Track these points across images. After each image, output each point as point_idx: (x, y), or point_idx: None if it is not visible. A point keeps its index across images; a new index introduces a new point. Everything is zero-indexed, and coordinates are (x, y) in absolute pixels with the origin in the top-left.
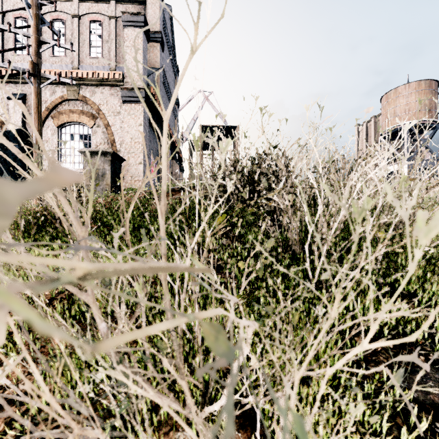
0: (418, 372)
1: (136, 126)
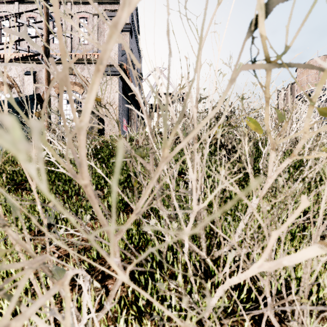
0: None
1: (113, 93)
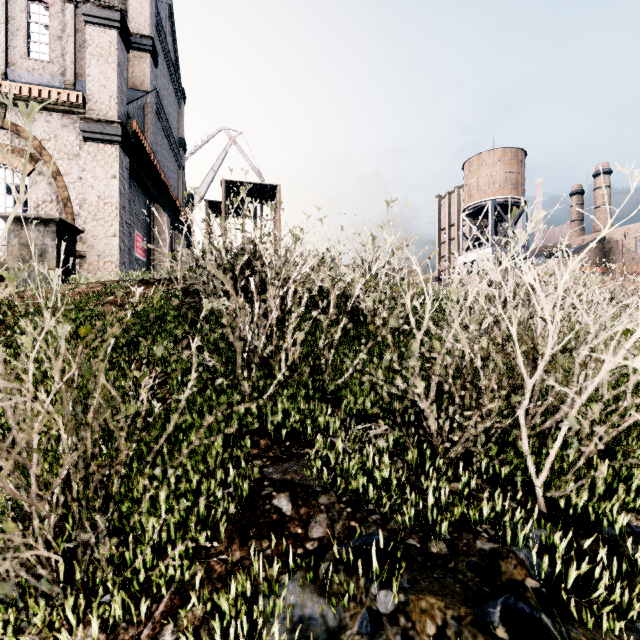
0: (292, 461)
1: (106, 179)
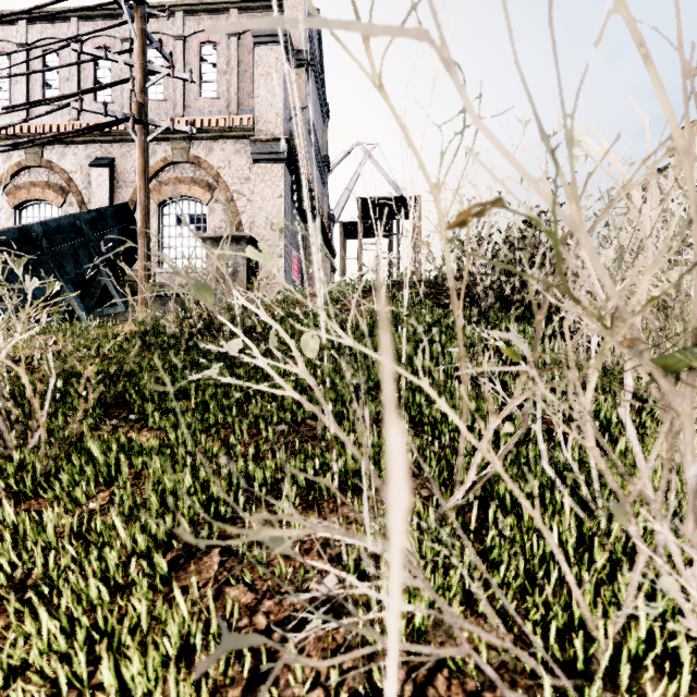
0: None
1: (273, 199)
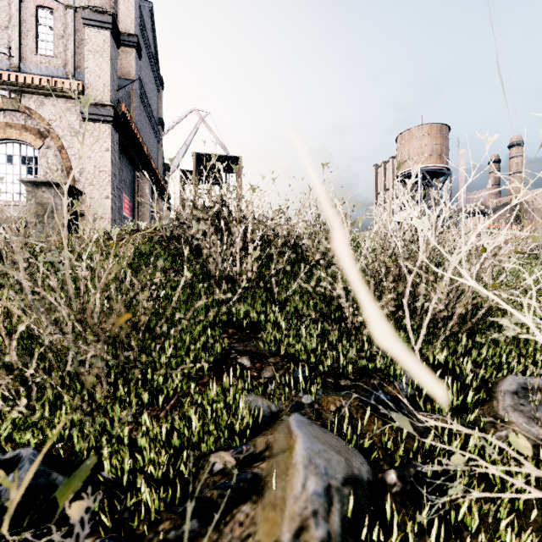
0: (251, 340)
1: (101, 151)
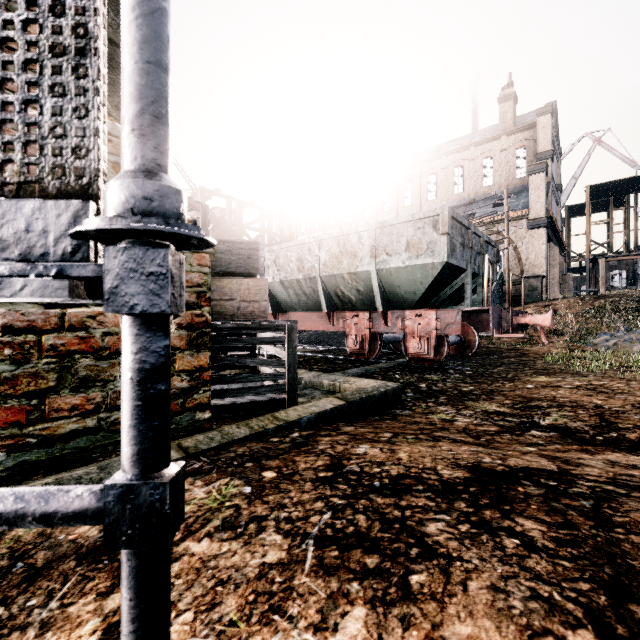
0: None
1: (538, 245)
